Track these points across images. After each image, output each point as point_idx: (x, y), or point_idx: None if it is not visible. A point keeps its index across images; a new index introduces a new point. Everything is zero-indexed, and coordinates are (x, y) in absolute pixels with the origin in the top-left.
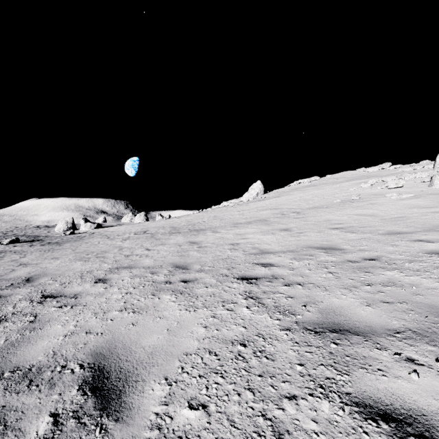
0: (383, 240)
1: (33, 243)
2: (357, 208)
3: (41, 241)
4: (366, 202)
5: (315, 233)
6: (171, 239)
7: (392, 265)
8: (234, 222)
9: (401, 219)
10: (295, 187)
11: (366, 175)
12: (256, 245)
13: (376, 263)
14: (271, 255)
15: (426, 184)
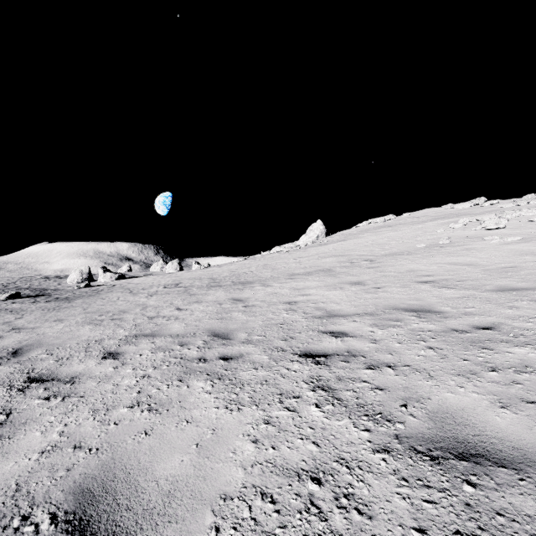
0: (496, 299)
1: (37, 299)
2: (448, 254)
3: (47, 296)
4: (460, 247)
5: (398, 288)
6: (210, 294)
7: (519, 338)
8: (290, 273)
9: (512, 270)
10: (365, 228)
11: (455, 213)
12: (321, 304)
13: (495, 333)
14: (342, 319)
15: (535, 224)
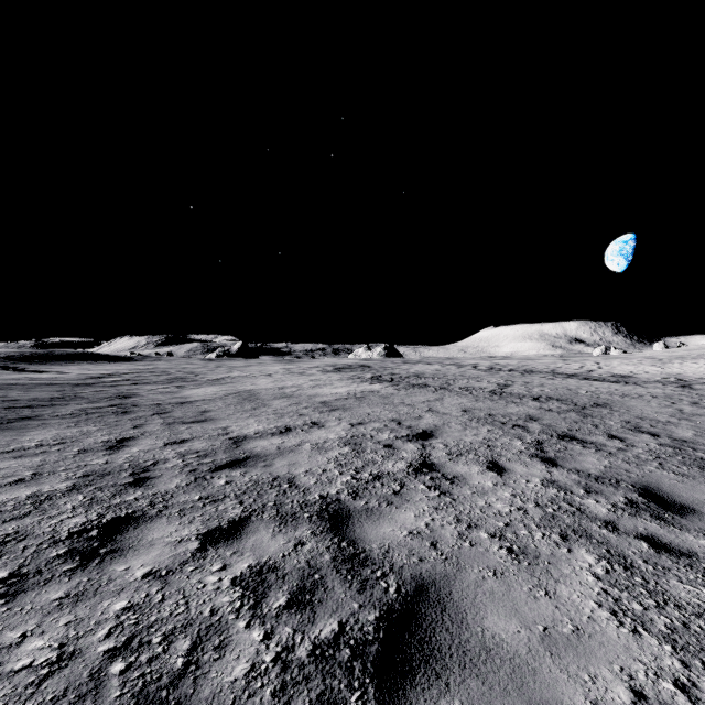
0: None
1: None
2: None
3: None
4: None
5: None
6: (682, 352)
7: None
8: None
9: None
10: None
11: None
12: None
13: None
14: None
15: None
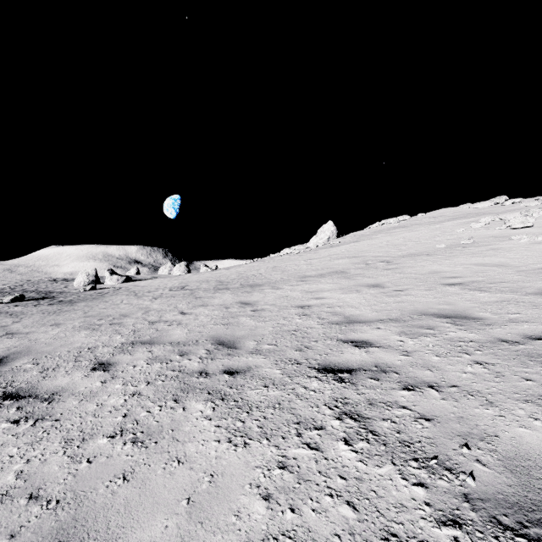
0: None
1: (41, 302)
2: (473, 255)
3: (52, 299)
4: (485, 247)
5: (423, 291)
6: (216, 297)
7: None
8: (301, 275)
9: None
10: (378, 229)
11: (474, 213)
12: (337, 308)
13: None
14: (364, 326)
15: None
